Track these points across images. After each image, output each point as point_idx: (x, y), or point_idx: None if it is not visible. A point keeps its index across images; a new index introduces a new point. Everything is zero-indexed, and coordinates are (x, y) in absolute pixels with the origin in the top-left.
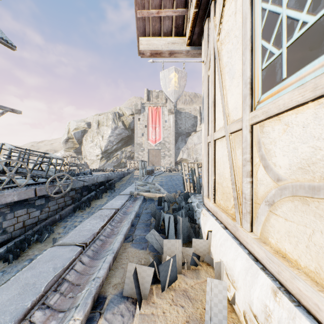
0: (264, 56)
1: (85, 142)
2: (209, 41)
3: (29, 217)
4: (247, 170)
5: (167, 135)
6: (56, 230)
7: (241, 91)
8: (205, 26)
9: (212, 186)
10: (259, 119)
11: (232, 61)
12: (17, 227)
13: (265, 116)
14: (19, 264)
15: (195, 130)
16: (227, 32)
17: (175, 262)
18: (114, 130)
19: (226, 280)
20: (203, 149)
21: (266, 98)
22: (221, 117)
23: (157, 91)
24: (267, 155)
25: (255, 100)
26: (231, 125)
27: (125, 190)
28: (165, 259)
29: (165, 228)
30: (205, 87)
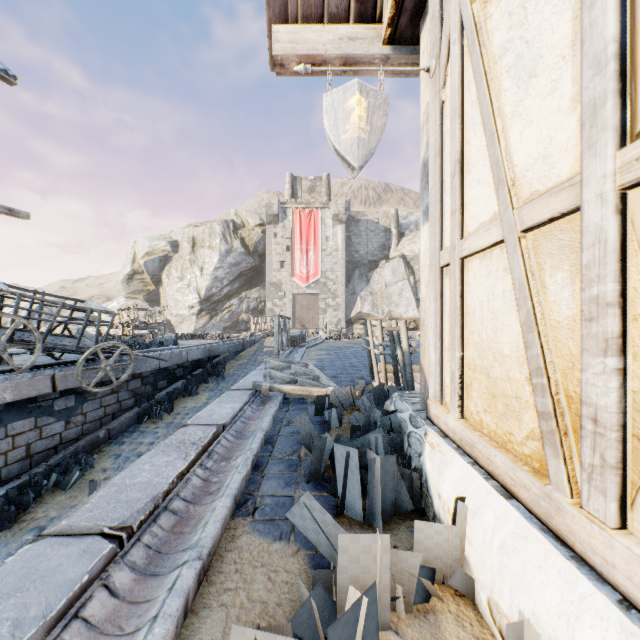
0: None
1: (167, 279)
2: (445, 15)
3: (39, 436)
4: (606, 332)
5: (331, 267)
6: (99, 463)
7: (569, 100)
8: None
9: (457, 374)
10: None
11: (529, 30)
12: (14, 458)
13: None
14: (15, 538)
15: (387, 257)
16: None
17: (374, 606)
18: (224, 257)
19: None
20: (426, 284)
21: None
22: (487, 196)
23: (311, 179)
24: None
25: None
26: (526, 208)
27: (244, 379)
28: (344, 590)
29: (337, 480)
30: (432, 132)
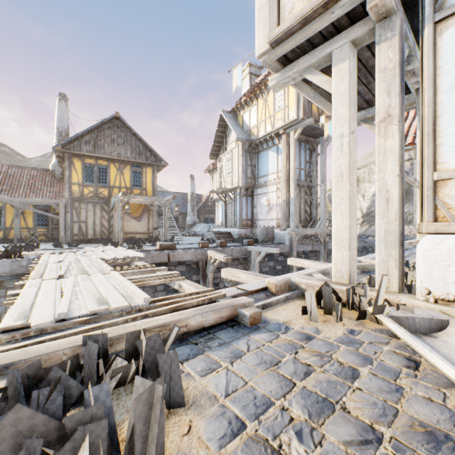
0: None
1: None
2: None
3: None
4: None
5: None
6: None
7: None
8: None
9: None
10: None
11: None
12: None
13: None
14: None
15: None
16: None
17: None
18: None
19: None
20: None
21: None
22: None
23: None
24: None
25: None
26: None
27: None
28: None
29: None
30: None
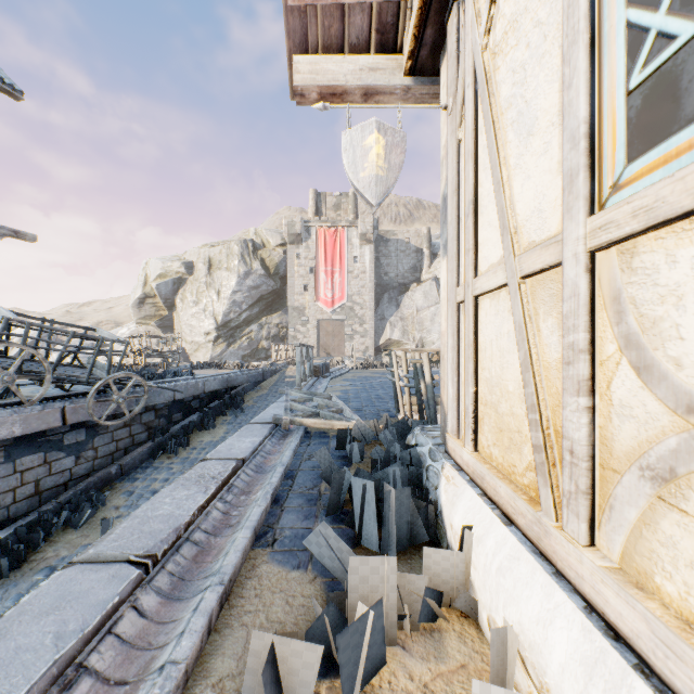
0: (635, 52)
1: (181, 303)
2: (461, 56)
3: (49, 471)
4: (578, 375)
5: (358, 290)
6: (112, 500)
7: (557, 164)
8: (451, 22)
9: (471, 409)
10: (623, 233)
11: (528, 91)
12: (23, 495)
13: (642, 222)
14: (25, 578)
15: (419, 279)
16: (512, 20)
17: (380, 620)
18: (243, 279)
19: (520, 673)
20: (445, 318)
21: (642, 171)
22: (496, 239)
23: (337, 195)
24: (648, 334)
25: (605, 182)
26: (524, 257)
27: (264, 412)
28: (355, 608)
29: (355, 513)
30: (450, 169)
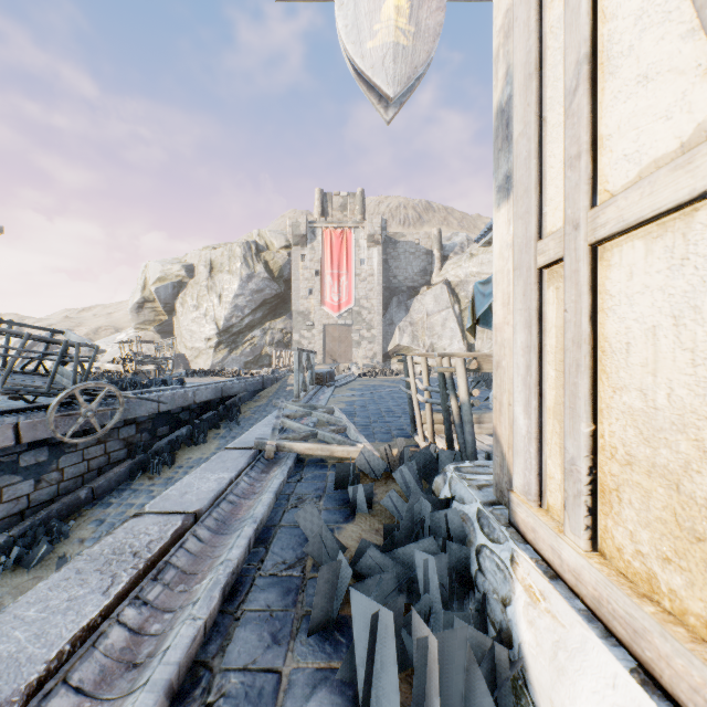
0: None
1: (181, 308)
2: None
3: None
4: None
5: (365, 294)
6: (77, 531)
7: None
8: None
9: (584, 466)
10: None
11: None
12: None
13: None
14: None
15: (429, 283)
16: None
17: None
18: (245, 283)
19: None
20: (503, 301)
21: None
22: (673, 96)
23: (344, 195)
24: None
25: None
26: None
27: (248, 432)
28: None
29: (356, 658)
30: (520, 42)
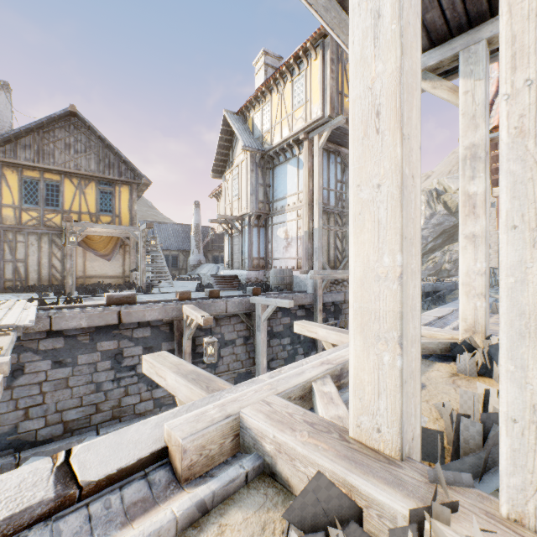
0: None
1: None
2: None
3: None
4: None
5: None
6: None
7: None
8: None
9: None
10: None
11: None
12: None
13: None
14: None
15: None
16: None
17: None
18: (428, 220)
19: None
20: None
21: None
22: None
23: None
24: None
25: None
26: None
27: None
28: None
29: None
30: None
